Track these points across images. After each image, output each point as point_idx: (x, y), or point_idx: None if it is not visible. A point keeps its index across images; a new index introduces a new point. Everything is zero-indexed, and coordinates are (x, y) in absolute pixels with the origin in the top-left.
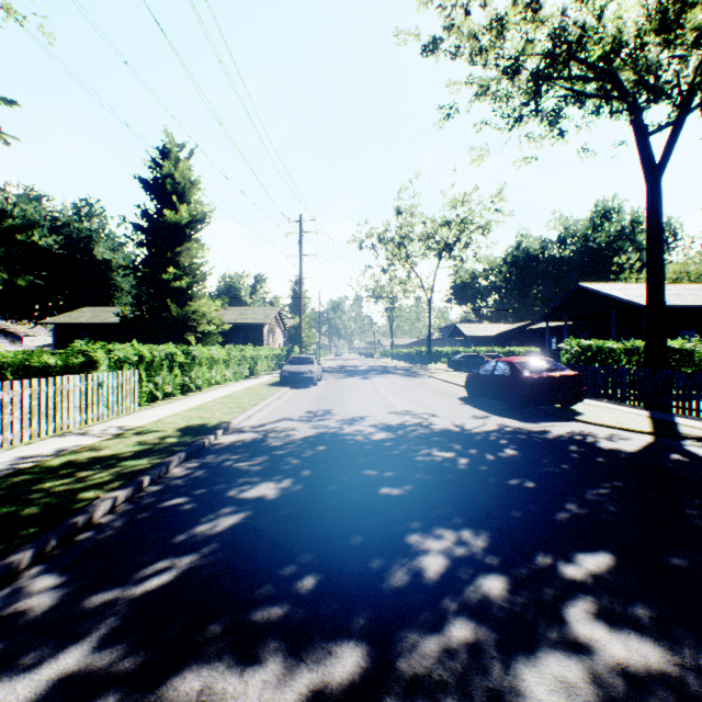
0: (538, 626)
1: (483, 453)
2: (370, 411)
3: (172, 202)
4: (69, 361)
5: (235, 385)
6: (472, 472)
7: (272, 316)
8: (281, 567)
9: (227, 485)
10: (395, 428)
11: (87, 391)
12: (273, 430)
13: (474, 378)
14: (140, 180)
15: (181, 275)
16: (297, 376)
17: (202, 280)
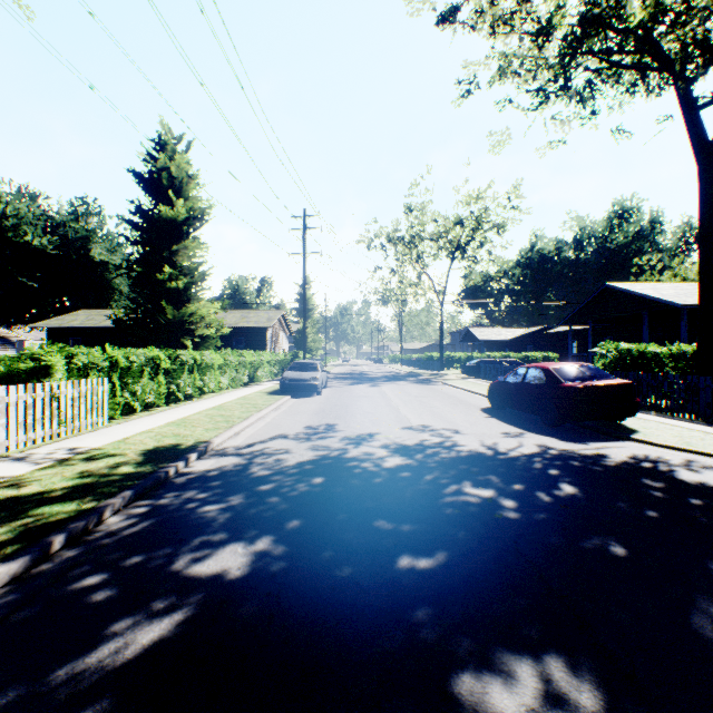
0: None
1: (533, 491)
2: (380, 427)
3: (168, 197)
4: (14, 367)
5: (230, 393)
6: (527, 524)
7: (275, 319)
8: None
9: (175, 548)
10: (412, 450)
11: (35, 403)
12: (261, 453)
13: (499, 387)
14: (134, 174)
15: (178, 275)
16: (299, 384)
17: (200, 280)
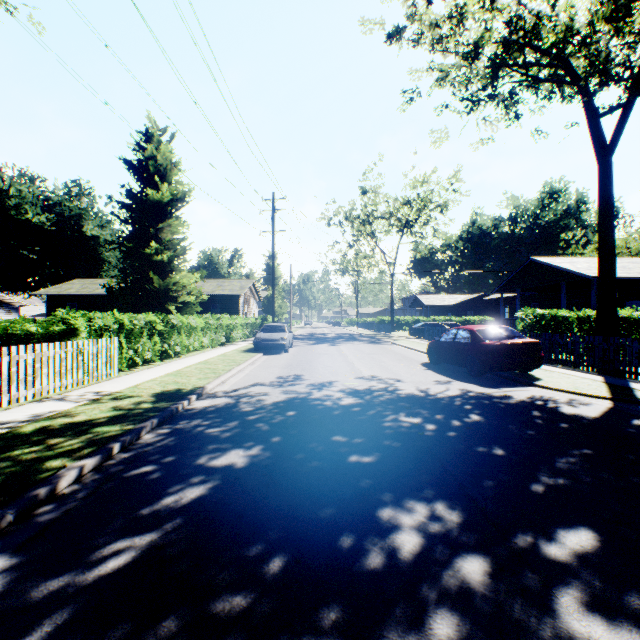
0: (528, 622)
1: (449, 419)
2: (338, 377)
3: (155, 182)
4: (50, 329)
5: (211, 351)
6: (440, 438)
7: (247, 287)
8: (246, 547)
9: (197, 452)
10: (362, 393)
11: (67, 357)
12: (245, 395)
13: (436, 345)
14: (125, 161)
15: (163, 250)
16: (270, 343)
17: (182, 254)
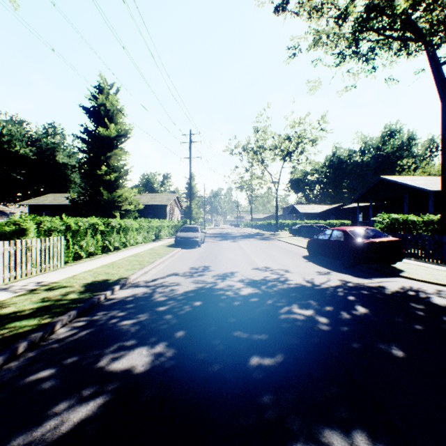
0: None
1: (338, 311)
2: (238, 268)
3: (105, 122)
4: (2, 230)
5: (143, 246)
6: (335, 334)
7: (172, 199)
8: None
9: (101, 351)
10: (258, 283)
11: (16, 253)
12: (161, 285)
13: (314, 242)
14: (83, 108)
15: (110, 172)
16: (187, 240)
17: (125, 175)
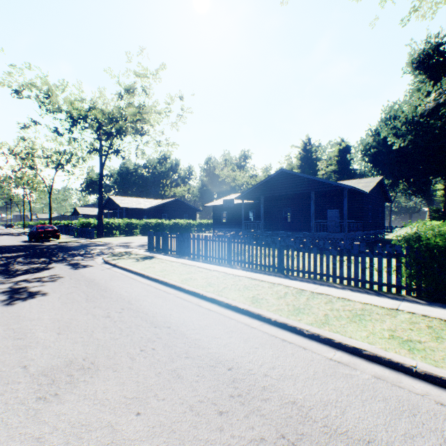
0: None
1: None
2: None
3: None
4: None
5: None
6: None
7: None
8: None
9: None
10: None
11: None
12: None
13: (30, 233)
14: None
15: None
16: None
17: None
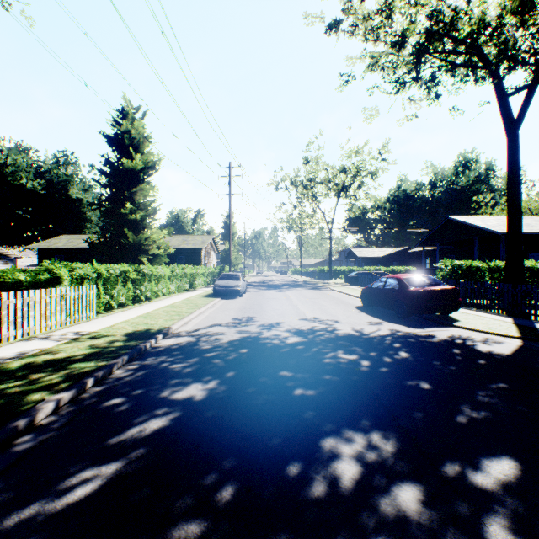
0: None
1: (381, 356)
2: (284, 318)
3: (129, 152)
4: (37, 277)
5: (177, 296)
6: (373, 373)
7: (208, 242)
8: (202, 475)
9: (161, 386)
10: (306, 333)
11: (51, 302)
12: (205, 334)
13: (368, 291)
14: (104, 135)
15: (136, 210)
16: (227, 289)
17: (153, 214)
